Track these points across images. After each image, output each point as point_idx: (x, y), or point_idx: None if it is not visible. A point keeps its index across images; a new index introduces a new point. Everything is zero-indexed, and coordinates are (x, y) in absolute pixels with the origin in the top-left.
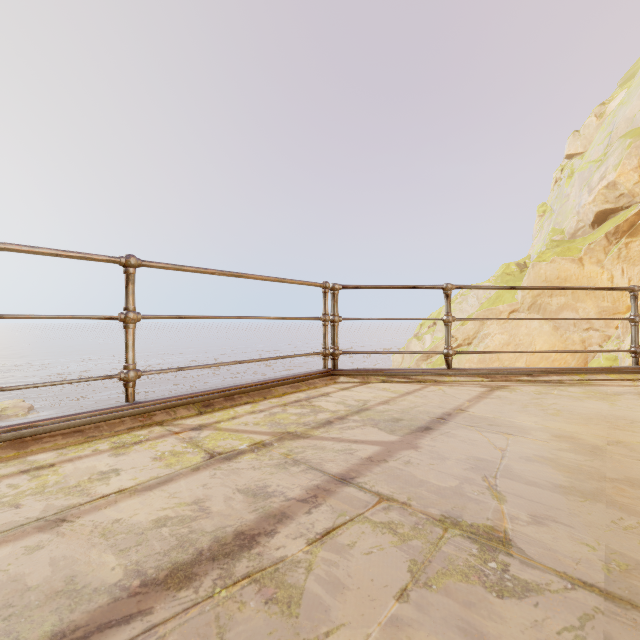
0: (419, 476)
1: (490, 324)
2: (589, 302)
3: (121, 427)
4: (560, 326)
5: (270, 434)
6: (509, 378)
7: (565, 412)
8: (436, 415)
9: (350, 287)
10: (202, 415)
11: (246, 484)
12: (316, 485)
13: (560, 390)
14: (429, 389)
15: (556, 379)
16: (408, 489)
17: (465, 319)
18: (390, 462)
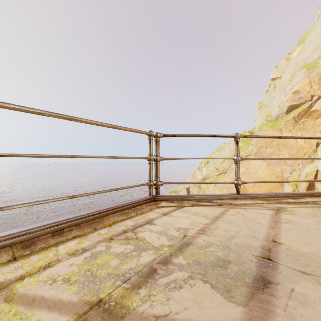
0: None
1: None
2: (285, 151)
3: None
4: (271, 163)
5: (72, 310)
6: (280, 200)
7: None
8: (258, 251)
9: (168, 135)
10: (14, 261)
11: None
12: None
13: None
14: (230, 212)
15: (311, 200)
16: None
17: (249, 159)
18: None
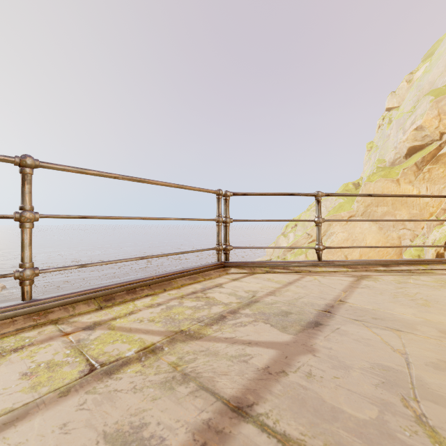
0: (328, 399)
1: (335, 225)
2: (403, 210)
3: (9, 328)
4: (383, 227)
5: (162, 334)
6: (368, 268)
7: (433, 302)
8: (320, 307)
9: (239, 194)
10: (101, 310)
11: (118, 422)
12: (206, 421)
13: (414, 279)
14: (306, 279)
15: (406, 269)
16: (321, 427)
17: (332, 220)
18: (290, 375)
